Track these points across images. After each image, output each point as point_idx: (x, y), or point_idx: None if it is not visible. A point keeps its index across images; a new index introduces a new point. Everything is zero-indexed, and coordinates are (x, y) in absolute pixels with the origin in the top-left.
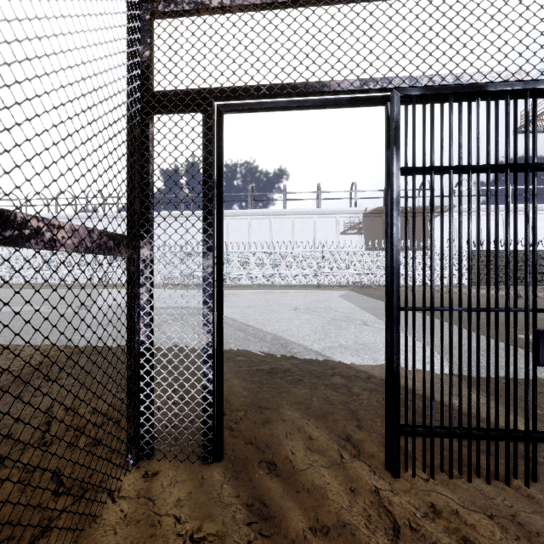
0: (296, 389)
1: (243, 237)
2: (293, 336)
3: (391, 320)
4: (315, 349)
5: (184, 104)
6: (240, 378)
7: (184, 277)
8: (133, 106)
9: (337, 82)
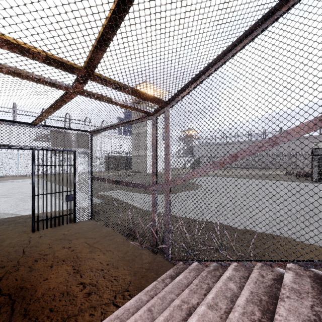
0: (2, 226)
1: None
2: None
3: (33, 198)
4: (11, 213)
5: None
6: None
7: None
8: None
9: (18, 146)
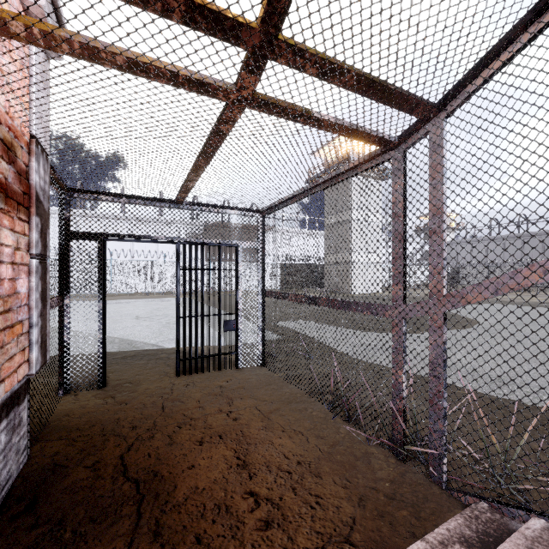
0: (139, 362)
1: None
2: (136, 337)
3: (177, 322)
4: (152, 343)
5: (88, 238)
6: None
7: None
8: (62, 239)
9: (157, 237)
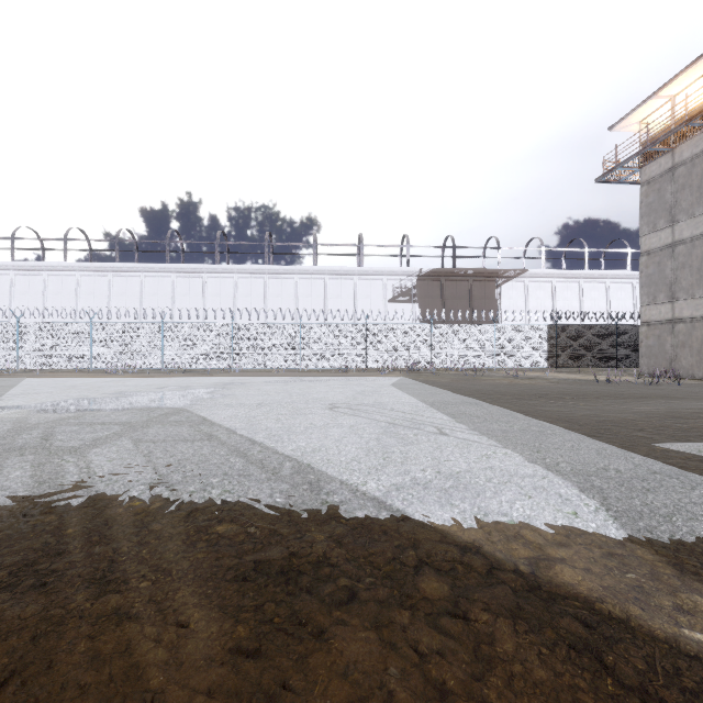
0: (344, 633)
1: (257, 303)
2: (331, 462)
3: None
4: (373, 493)
5: None
6: (212, 601)
7: (168, 359)
8: None
9: None
